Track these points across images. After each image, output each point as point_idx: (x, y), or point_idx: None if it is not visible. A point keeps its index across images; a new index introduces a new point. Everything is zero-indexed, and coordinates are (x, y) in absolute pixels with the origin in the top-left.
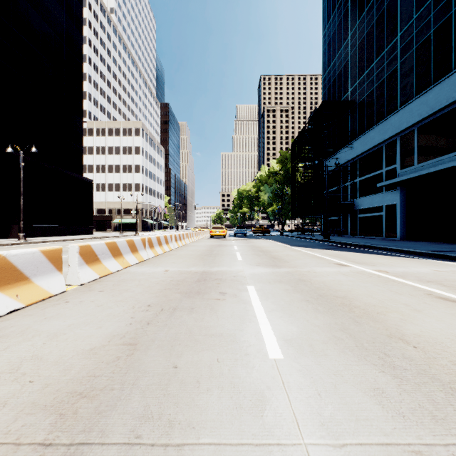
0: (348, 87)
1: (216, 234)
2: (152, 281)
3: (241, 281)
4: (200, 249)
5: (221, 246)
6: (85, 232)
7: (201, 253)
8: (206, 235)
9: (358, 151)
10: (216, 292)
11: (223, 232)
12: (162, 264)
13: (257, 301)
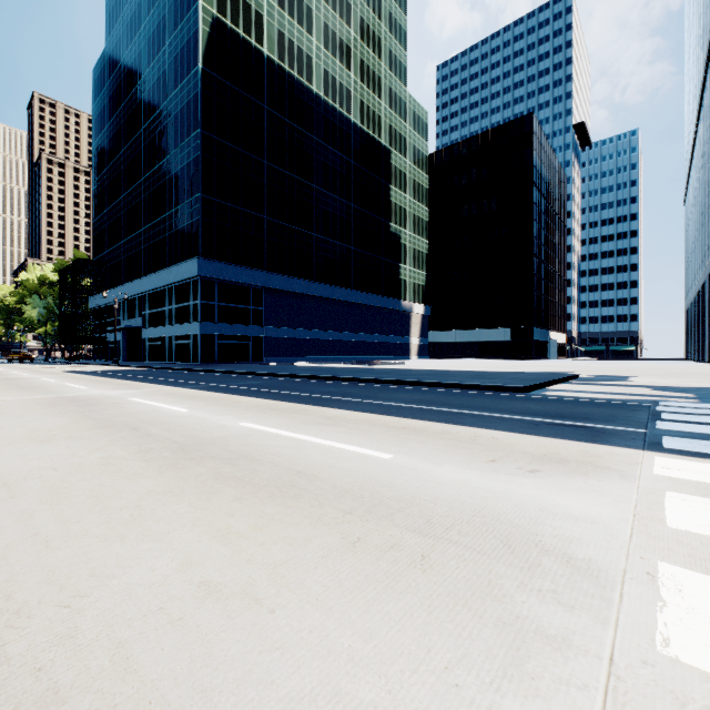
0: (105, 249)
1: None
2: None
3: None
4: None
5: None
6: None
7: None
8: None
9: (108, 300)
10: None
11: None
12: None
13: None
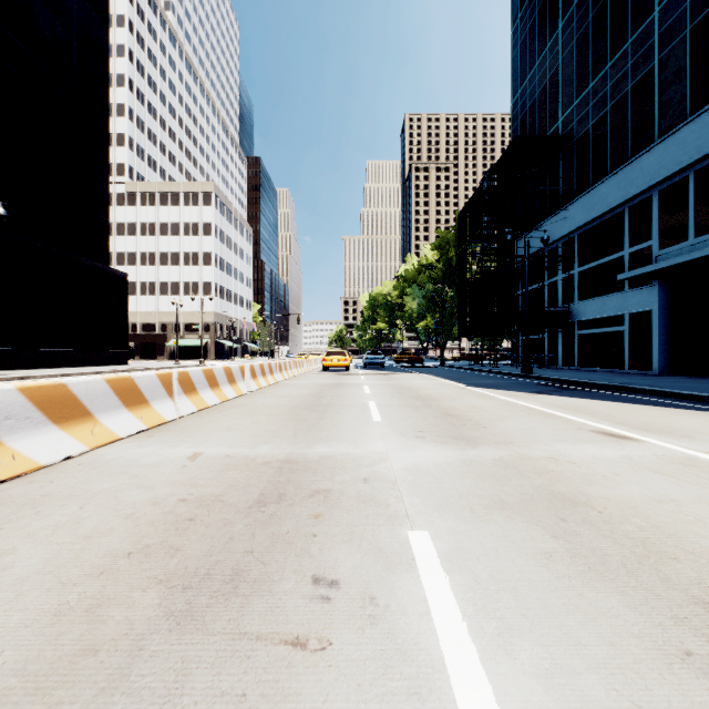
0: (558, 114)
1: (332, 363)
2: (125, 502)
3: (387, 501)
4: (298, 394)
5: (341, 386)
6: (112, 361)
7: (299, 402)
8: (316, 366)
9: (578, 221)
10: (302, 576)
11: (344, 361)
12: (197, 434)
13: (472, 670)
